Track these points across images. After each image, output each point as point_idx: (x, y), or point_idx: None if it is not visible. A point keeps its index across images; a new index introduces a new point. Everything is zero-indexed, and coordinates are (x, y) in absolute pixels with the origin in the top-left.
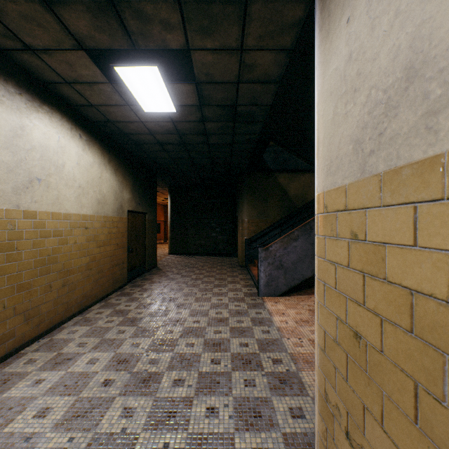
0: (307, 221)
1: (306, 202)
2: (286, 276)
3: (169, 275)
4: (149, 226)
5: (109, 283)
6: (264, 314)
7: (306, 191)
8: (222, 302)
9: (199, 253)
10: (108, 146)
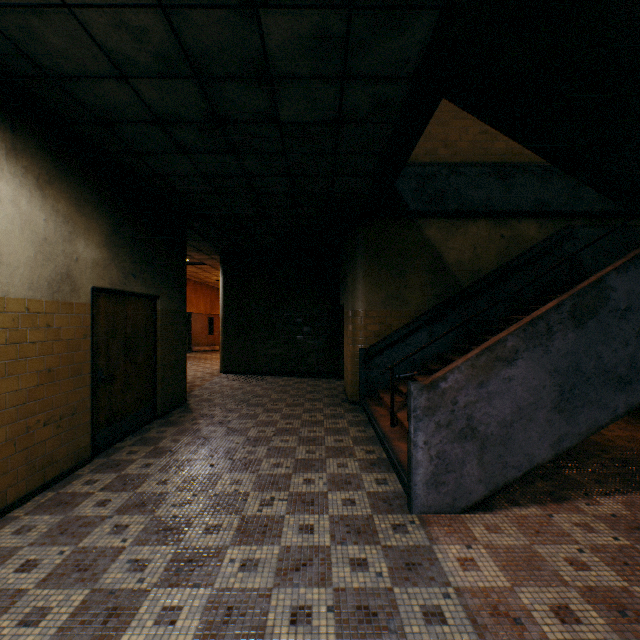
0: (539, 311)
1: (481, 276)
2: (484, 459)
3: (201, 428)
4: (163, 323)
5: (10, 478)
6: (456, 626)
7: (481, 254)
8: (311, 545)
9: (274, 371)
10: (6, 109)
